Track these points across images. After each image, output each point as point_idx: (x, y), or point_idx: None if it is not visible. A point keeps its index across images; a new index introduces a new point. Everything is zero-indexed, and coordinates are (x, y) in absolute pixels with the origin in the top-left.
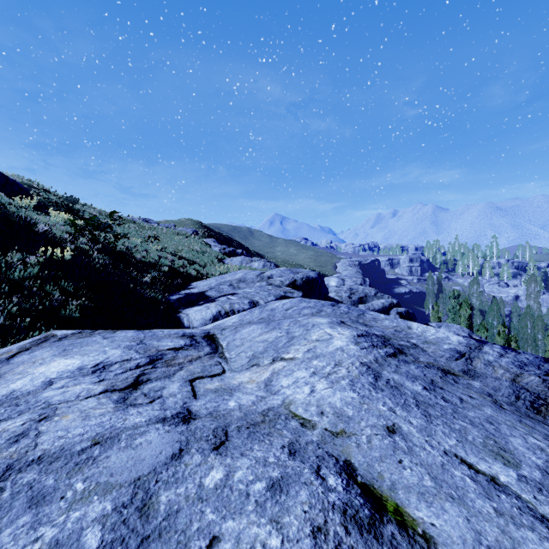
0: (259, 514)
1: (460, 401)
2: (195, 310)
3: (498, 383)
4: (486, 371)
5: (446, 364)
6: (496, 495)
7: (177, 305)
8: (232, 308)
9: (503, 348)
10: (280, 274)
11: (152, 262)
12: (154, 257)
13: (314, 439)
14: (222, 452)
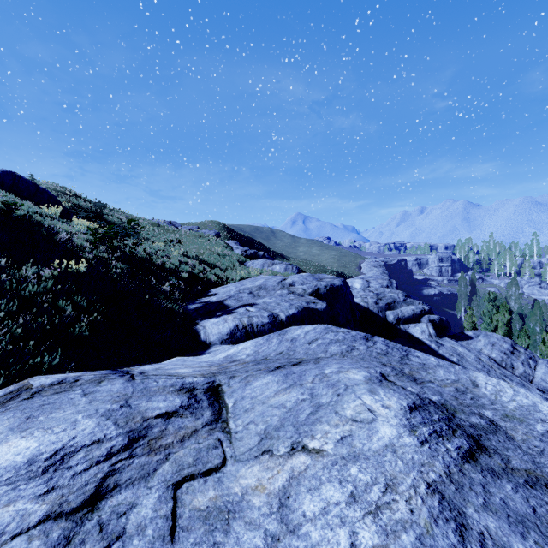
0: None
1: None
2: (212, 322)
3: None
4: None
5: None
6: None
7: (195, 316)
8: (251, 322)
9: None
10: (303, 280)
11: (172, 268)
12: (175, 263)
13: None
14: None
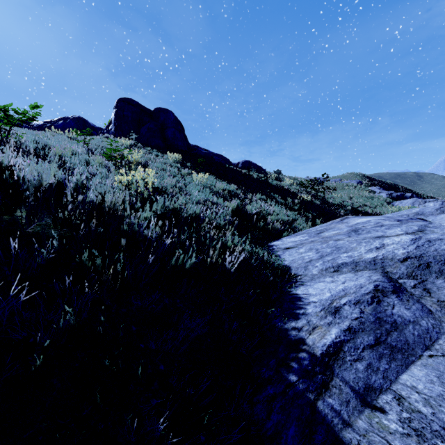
0: None
1: None
2: None
3: None
4: None
5: None
6: None
7: None
8: None
9: None
10: None
11: (339, 204)
12: (339, 201)
13: None
14: None
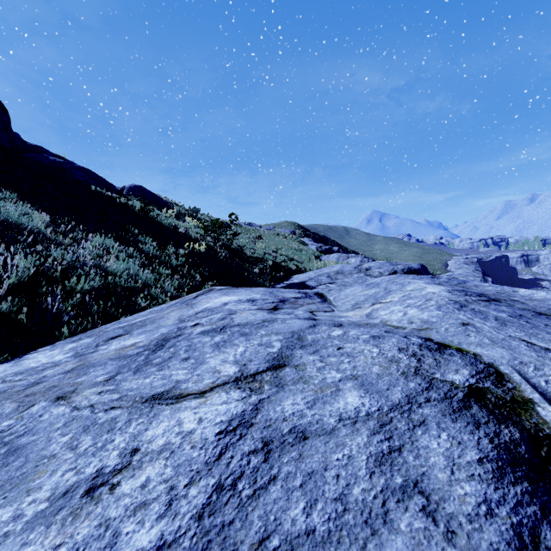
0: (365, 343)
1: (544, 325)
2: None
3: None
4: None
5: (545, 311)
6: (544, 352)
7: None
8: None
9: None
10: (379, 266)
11: (259, 257)
12: (260, 253)
13: (404, 331)
14: (340, 327)
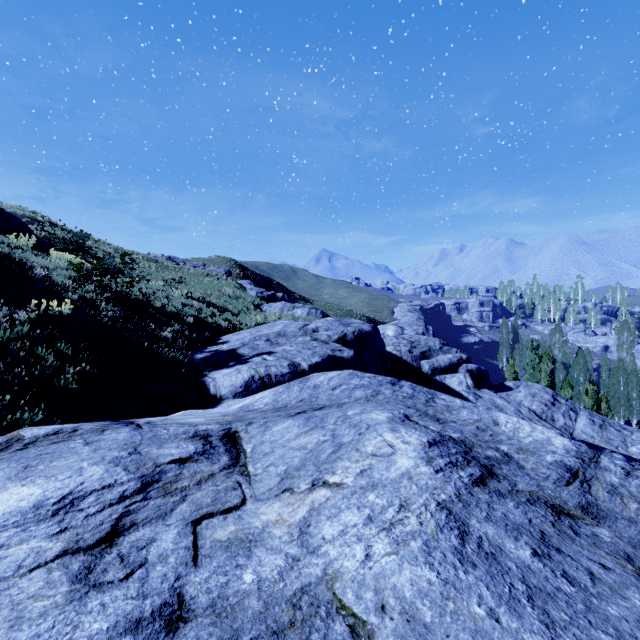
0: None
1: (590, 578)
2: (223, 373)
3: (635, 529)
4: (613, 505)
5: (555, 493)
6: None
7: (203, 366)
8: (268, 372)
9: (627, 460)
10: (328, 326)
11: (174, 311)
12: (177, 306)
13: None
14: None
